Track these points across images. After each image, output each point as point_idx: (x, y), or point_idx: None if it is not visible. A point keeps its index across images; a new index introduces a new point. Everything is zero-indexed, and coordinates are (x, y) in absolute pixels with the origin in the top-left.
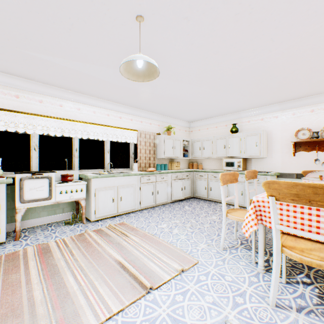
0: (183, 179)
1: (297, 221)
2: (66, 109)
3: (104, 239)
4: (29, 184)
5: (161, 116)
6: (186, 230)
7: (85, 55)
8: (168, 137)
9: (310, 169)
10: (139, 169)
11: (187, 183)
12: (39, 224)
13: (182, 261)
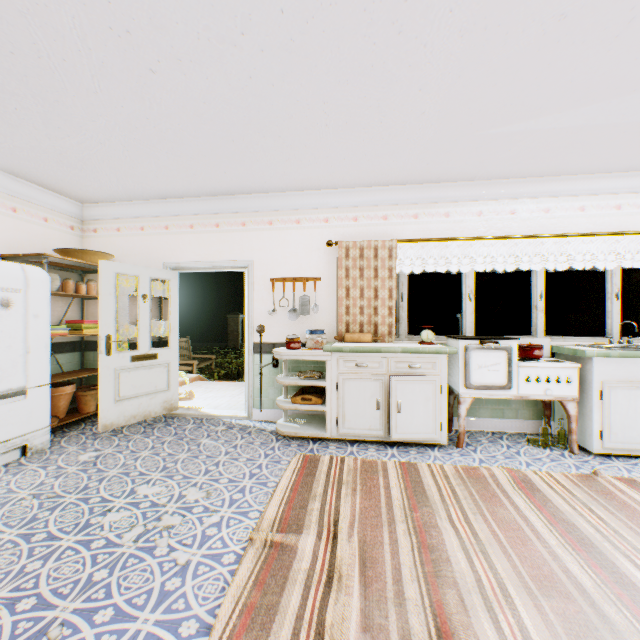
0: None
1: None
2: (520, 217)
3: None
4: (475, 358)
5: None
6: None
7: (620, 81)
8: None
9: None
10: None
11: None
12: (476, 429)
13: None
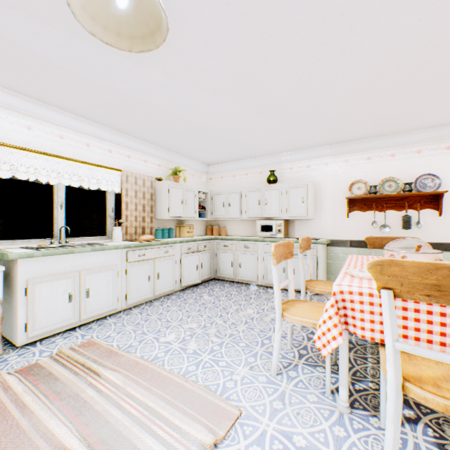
0: (199, 253)
1: (409, 325)
2: None
3: (40, 392)
4: None
5: (163, 150)
6: (210, 341)
7: None
8: (176, 185)
9: (366, 234)
10: (125, 237)
11: (205, 258)
12: None
13: (212, 418)
